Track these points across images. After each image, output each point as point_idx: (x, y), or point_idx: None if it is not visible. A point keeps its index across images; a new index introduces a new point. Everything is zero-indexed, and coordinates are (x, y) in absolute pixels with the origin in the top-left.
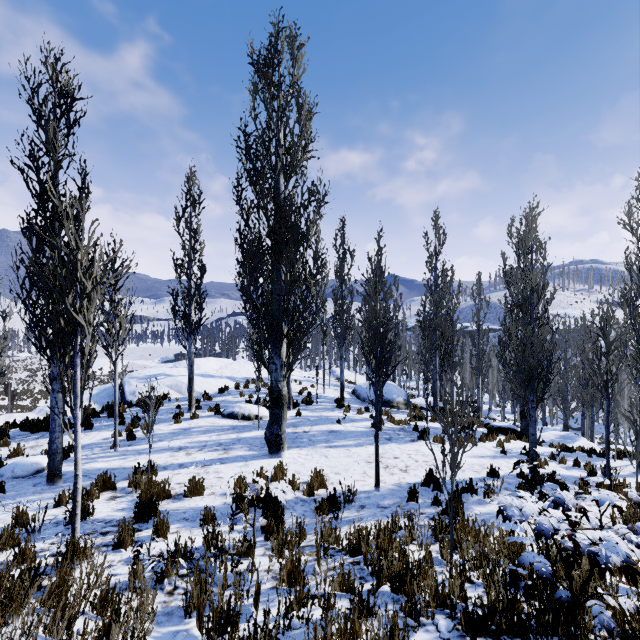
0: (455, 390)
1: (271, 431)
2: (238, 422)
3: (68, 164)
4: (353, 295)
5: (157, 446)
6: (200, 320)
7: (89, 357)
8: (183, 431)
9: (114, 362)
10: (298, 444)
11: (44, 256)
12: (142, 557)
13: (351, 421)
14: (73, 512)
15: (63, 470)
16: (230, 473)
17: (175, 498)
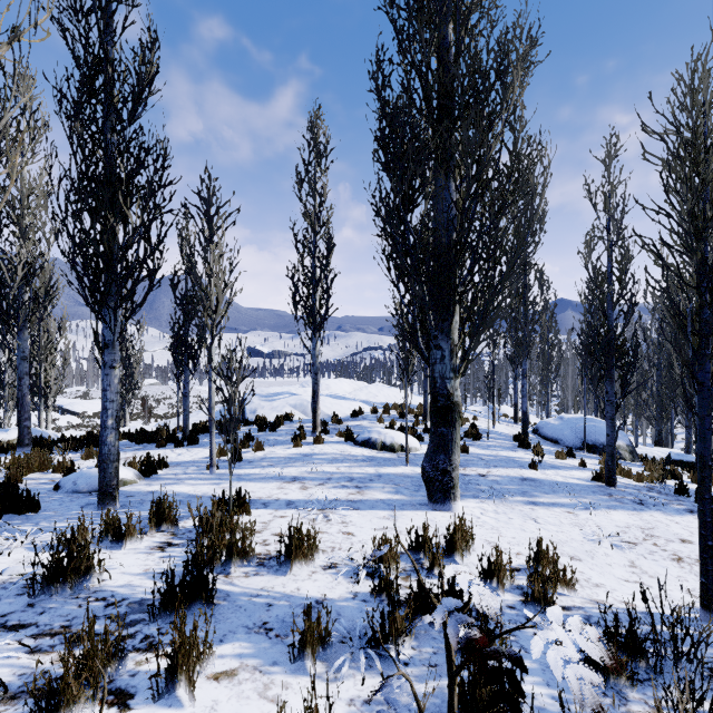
0: (677, 446)
1: (433, 464)
2: (376, 453)
3: (125, 17)
4: (544, 280)
5: (265, 472)
6: (326, 311)
7: (195, 354)
8: (302, 457)
9: (208, 347)
10: (474, 492)
11: (98, 165)
12: None
13: (551, 467)
14: None
15: (136, 490)
16: (366, 528)
17: (262, 564)
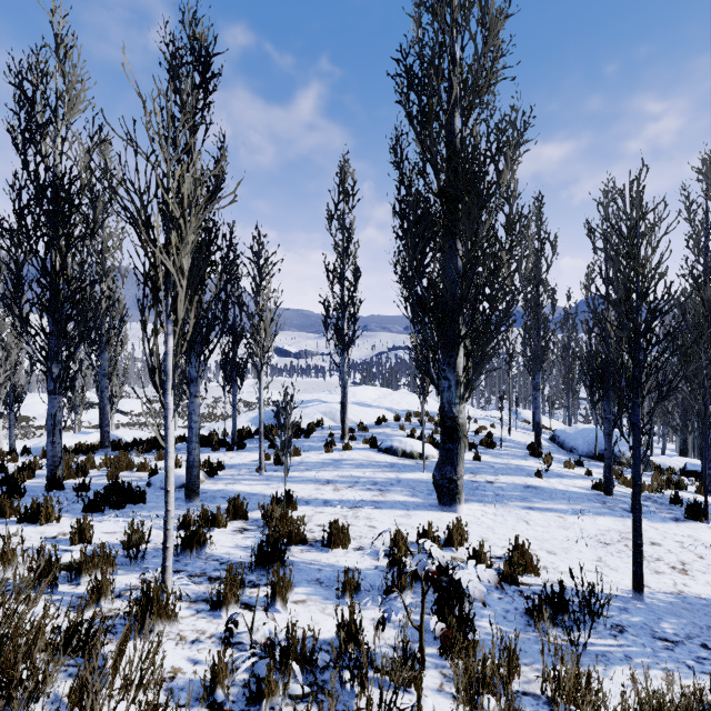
0: None
1: (442, 473)
2: (397, 459)
3: (205, 134)
4: (555, 300)
5: (303, 475)
6: (353, 333)
7: (242, 372)
8: (333, 462)
9: (259, 373)
10: (480, 497)
11: None
12: (241, 639)
13: (556, 476)
14: (163, 544)
15: (206, 488)
16: (386, 523)
17: (311, 545)
